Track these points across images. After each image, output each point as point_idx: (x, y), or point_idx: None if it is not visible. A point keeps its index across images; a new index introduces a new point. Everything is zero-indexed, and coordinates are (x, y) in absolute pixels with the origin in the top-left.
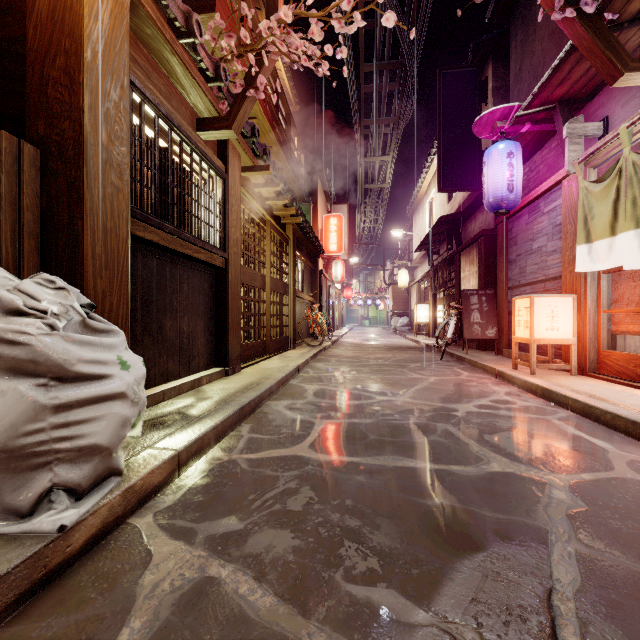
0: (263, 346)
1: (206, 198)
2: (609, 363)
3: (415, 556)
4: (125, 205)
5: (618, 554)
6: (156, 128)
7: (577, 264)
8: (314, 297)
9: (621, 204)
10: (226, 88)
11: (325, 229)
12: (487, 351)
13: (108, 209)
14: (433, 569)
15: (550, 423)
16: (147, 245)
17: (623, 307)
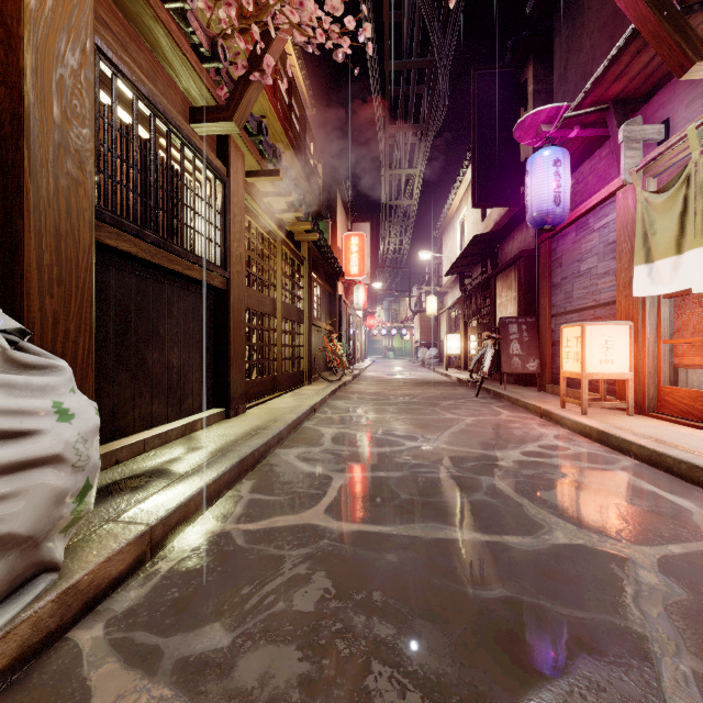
0: (273, 382)
1: (201, 204)
2: (672, 401)
3: (474, 688)
4: (88, 203)
5: None
6: (134, 111)
7: (635, 287)
8: (333, 326)
9: (689, 217)
10: (225, 71)
11: (345, 249)
12: (527, 386)
13: (62, 207)
14: None
15: (614, 475)
16: (123, 258)
17: (688, 337)
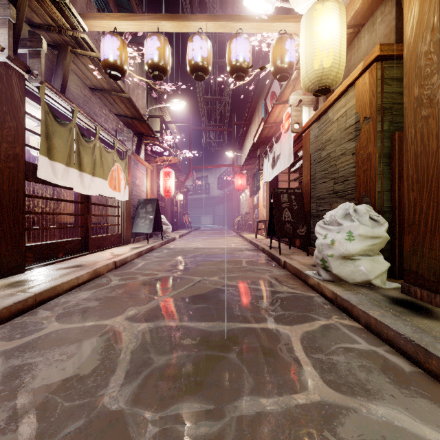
0: None
1: None
2: None
3: (215, 293)
4: (436, 123)
5: (149, 296)
6: None
7: None
8: None
9: None
10: None
11: None
12: None
13: (419, 139)
14: (211, 291)
15: None
16: None
17: None
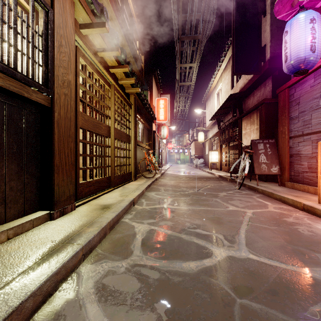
0: (108, 181)
1: (7, 11)
2: None
3: None
4: None
5: None
6: None
7: None
8: (150, 146)
9: None
10: None
11: (157, 106)
12: (267, 182)
13: None
14: None
15: None
16: None
17: None
